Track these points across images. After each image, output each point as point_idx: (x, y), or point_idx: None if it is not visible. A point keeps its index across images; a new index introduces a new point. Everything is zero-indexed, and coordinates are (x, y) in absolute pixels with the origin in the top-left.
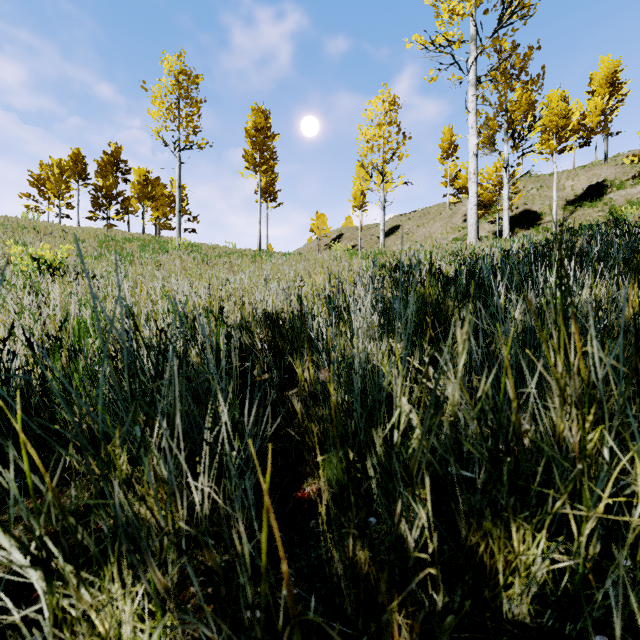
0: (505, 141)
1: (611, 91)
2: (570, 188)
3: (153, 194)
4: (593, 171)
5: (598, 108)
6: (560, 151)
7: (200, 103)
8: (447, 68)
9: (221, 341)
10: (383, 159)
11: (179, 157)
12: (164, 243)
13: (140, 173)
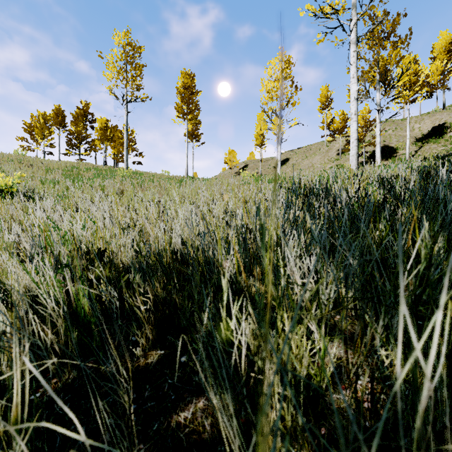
0: (377, 89)
1: (448, 57)
2: (418, 129)
3: (111, 137)
4: (435, 116)
5: (438, 69)
6: (412, 101)
7: (142, 67)
8: (332, 31)
9: (15, 370)
10: (280, 106)
11: (126, 108)
12: (116, 172)
13: (102, 121)
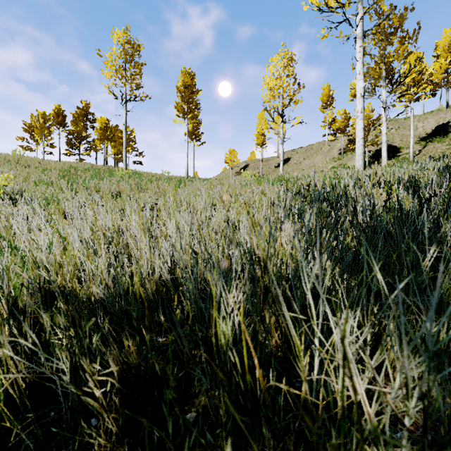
0: (383, 86)
1: None
2: (421, 128)
3: (111, 136)
4: (439, 115)
5: (442, 68)
6: (416, 99)
7: (141, 66)
8: (337, 26)
9: None
10: (282, 104)
11: (125, 107)
12: (115, 172)
13: (102, 121)
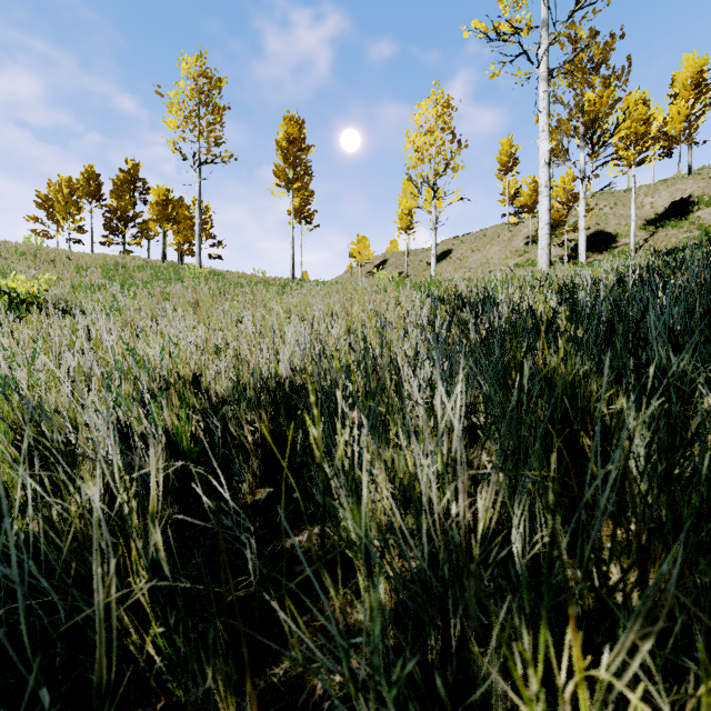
0: (581, 148)
1: (697, 94)
2: (649, 206)
3: (174, 216)
4: (676, 186)
5: (682, 113)
6: (639, 162)
7: (223, 110)
8: (512, 61)
9: (152, 467)
10: (435, 171)
11: (199, 172)
12: (183, 271)
13: (159, 192)
